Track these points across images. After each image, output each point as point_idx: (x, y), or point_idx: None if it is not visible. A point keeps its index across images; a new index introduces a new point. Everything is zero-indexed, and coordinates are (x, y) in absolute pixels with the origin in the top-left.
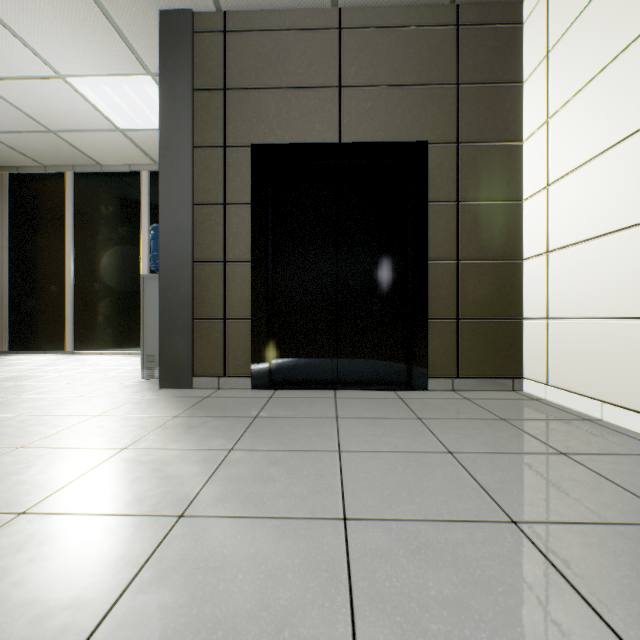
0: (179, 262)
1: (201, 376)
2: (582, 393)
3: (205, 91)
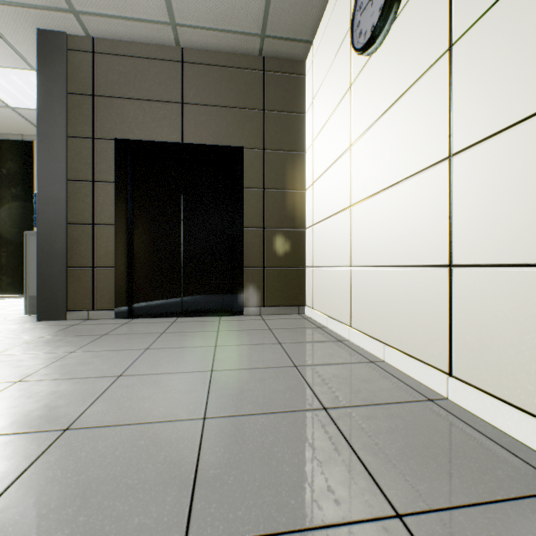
0: (55, 224)
1: (74, 310)
2: (323, 312)
3: (77, 95)
